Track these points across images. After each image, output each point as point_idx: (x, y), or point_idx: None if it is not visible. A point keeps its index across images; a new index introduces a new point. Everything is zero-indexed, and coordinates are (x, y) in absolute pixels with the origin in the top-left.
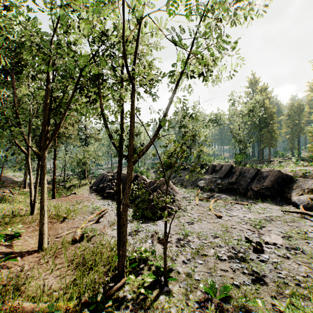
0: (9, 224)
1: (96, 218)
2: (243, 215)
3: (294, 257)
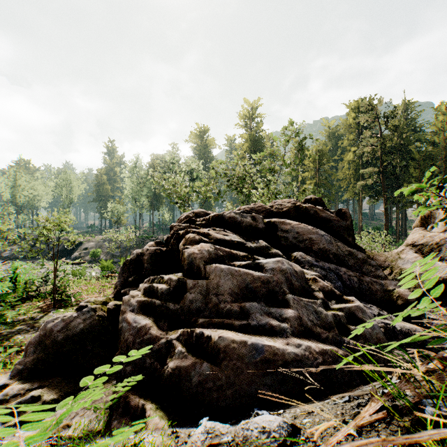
0: None
1: None
2: None
3: None
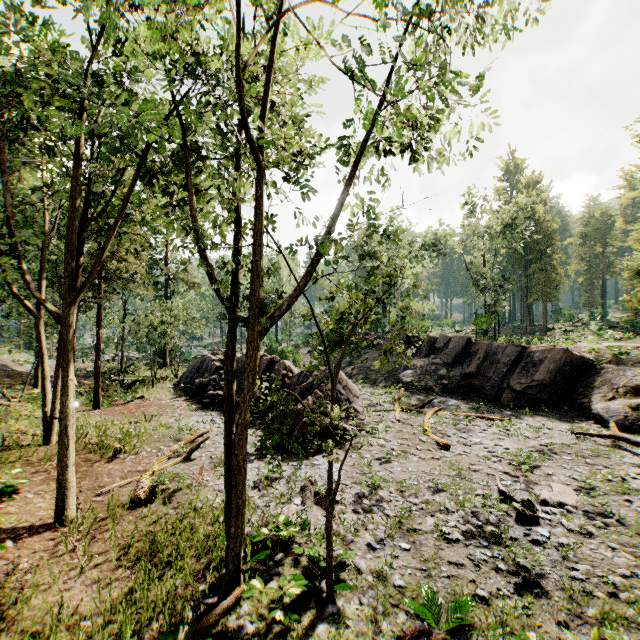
0: None
1: (185, 451)
2: (493, 443)
3: (602, 533)
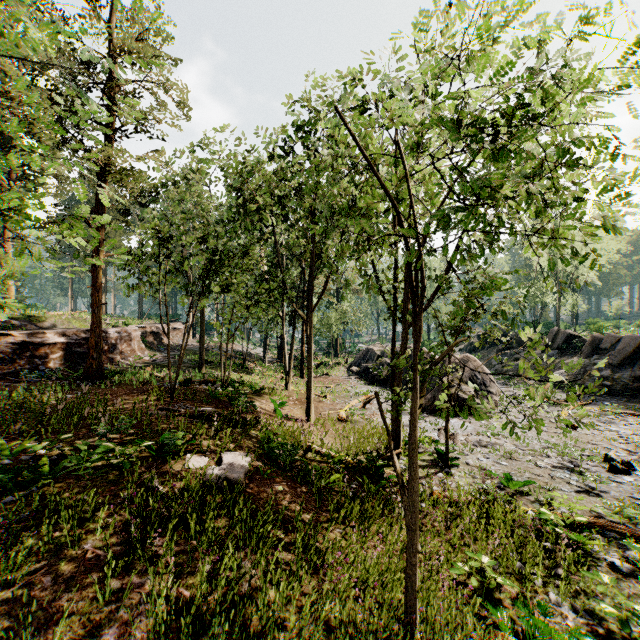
0: (273, 392)
1: (361, 404)
2: (630, 433)
3: None
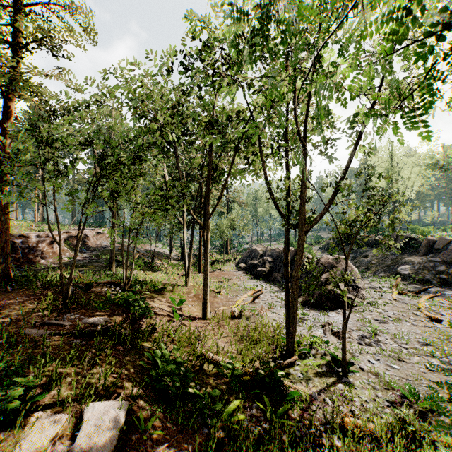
0: (174, 290)
1: (250, 298)
2: None
3: None
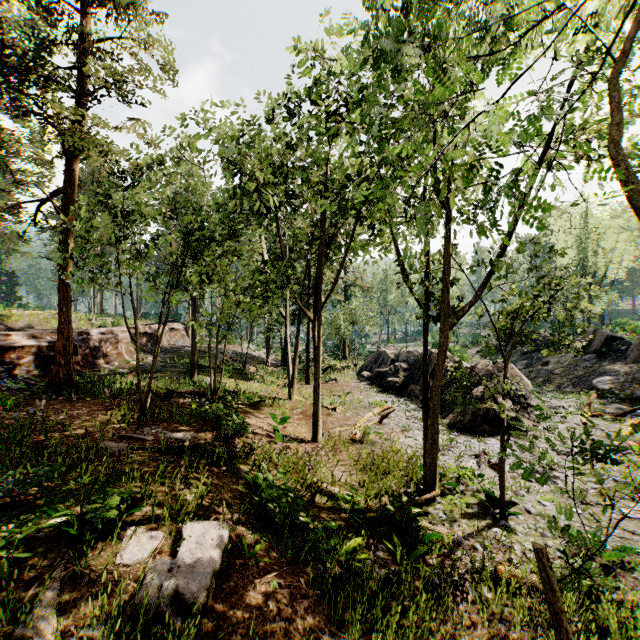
0: (274, 405)
1: (377, 418)
2: None
3: None
